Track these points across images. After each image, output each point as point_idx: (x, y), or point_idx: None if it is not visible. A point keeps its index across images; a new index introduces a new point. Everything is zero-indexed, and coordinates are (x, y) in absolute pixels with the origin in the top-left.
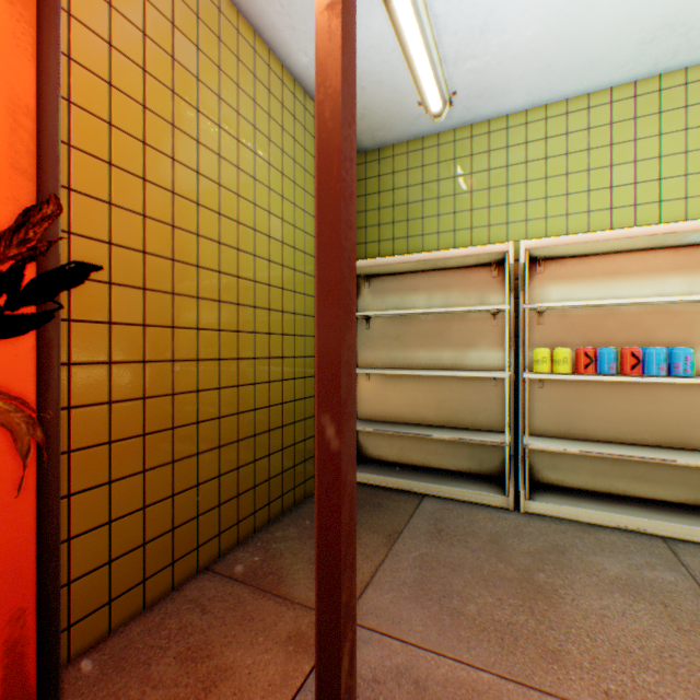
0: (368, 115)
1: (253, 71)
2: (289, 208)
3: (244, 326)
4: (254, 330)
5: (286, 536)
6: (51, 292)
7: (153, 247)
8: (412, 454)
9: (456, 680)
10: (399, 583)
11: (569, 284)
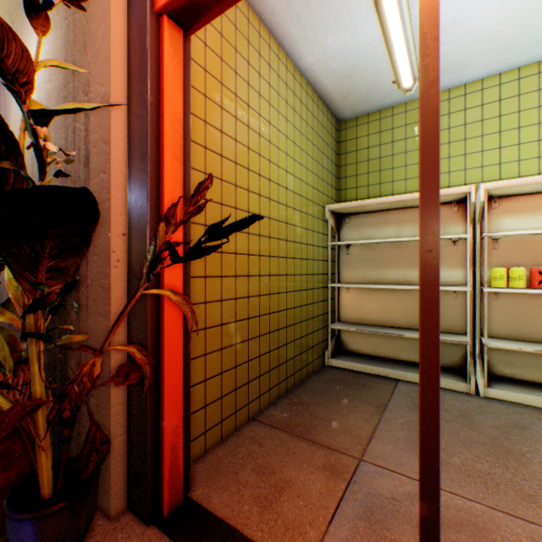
0: (351, 94)
1: (277, 73)
2: (297, 167)
3: (272, 252)
4: (278, 255)
5: (301, 402)
6: (229, 233)
7: (225, 200)
8: (384, 349)
9: (455, 506)
10: (394, 439)
11: (521, 217)
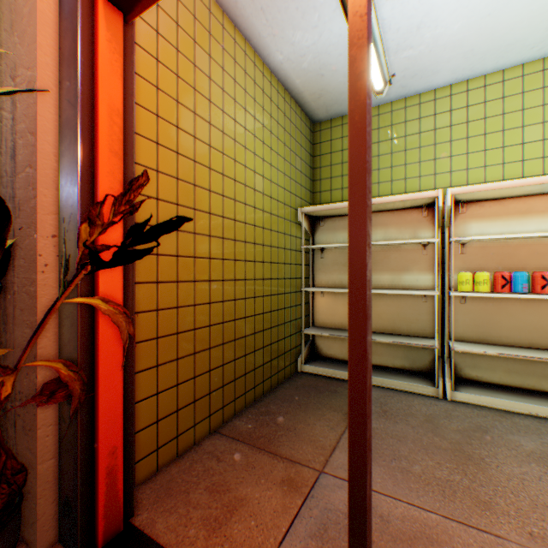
0: (324, 95)
1: (244, 69)
2: (267, 168)
3: (238, 256)
4: (244, 259)
5: (268, 411)
6: (157, 235)
7: (182, 201)
8: None
9: (411, 517)
10: None
11: (487, 222)
